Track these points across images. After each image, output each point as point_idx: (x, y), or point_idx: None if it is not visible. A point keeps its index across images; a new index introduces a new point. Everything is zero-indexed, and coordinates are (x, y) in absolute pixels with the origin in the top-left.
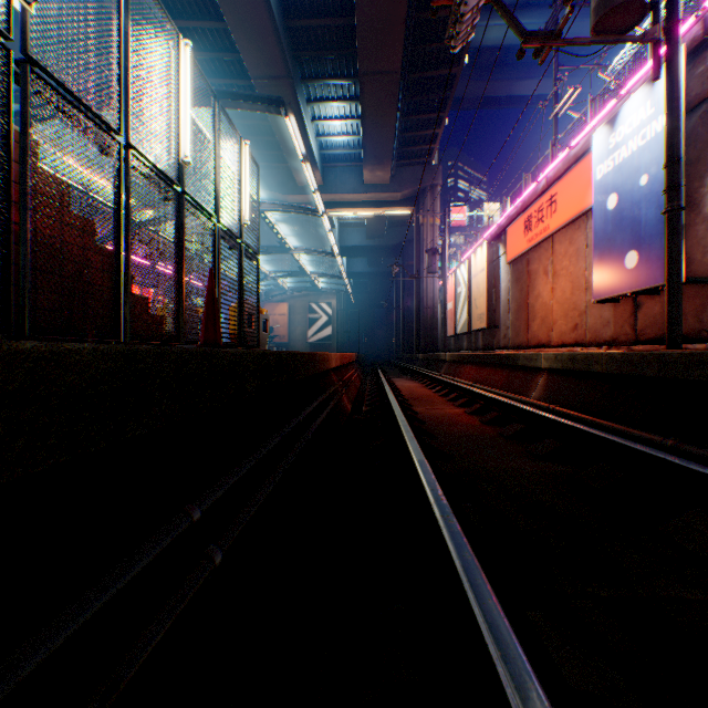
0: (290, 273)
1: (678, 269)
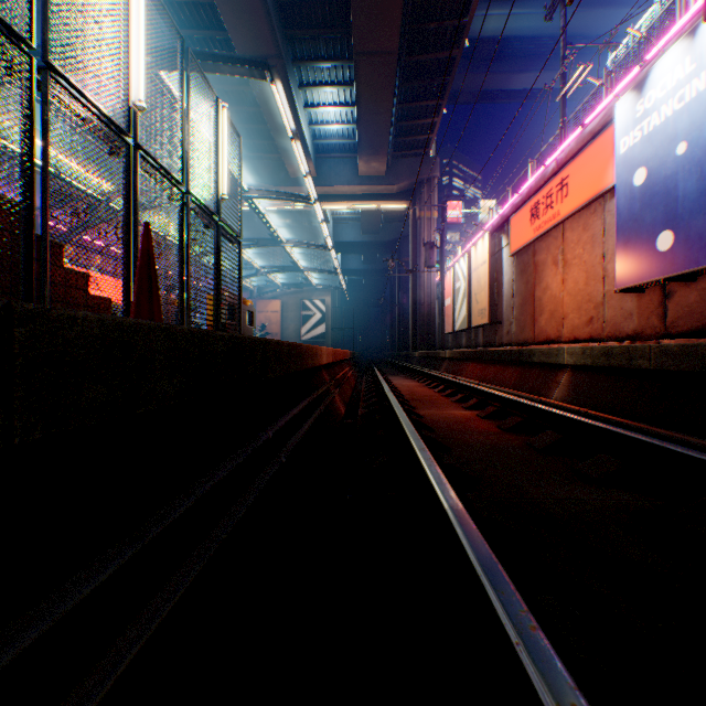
0: (282, 268)
1: None
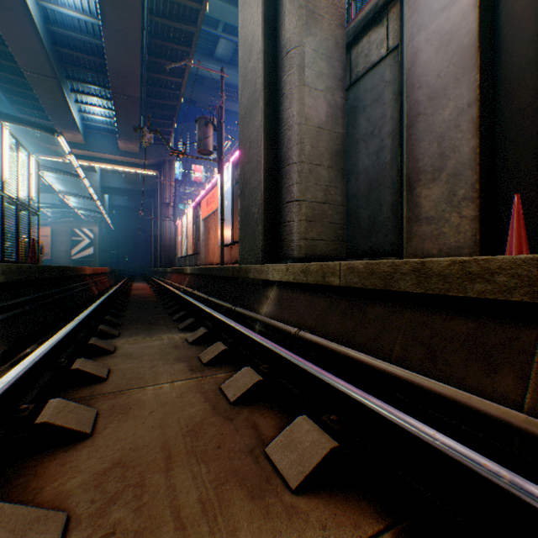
0: (55, 205)
1: (224, 239)
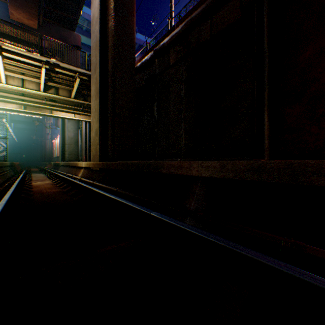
0: None
1: None
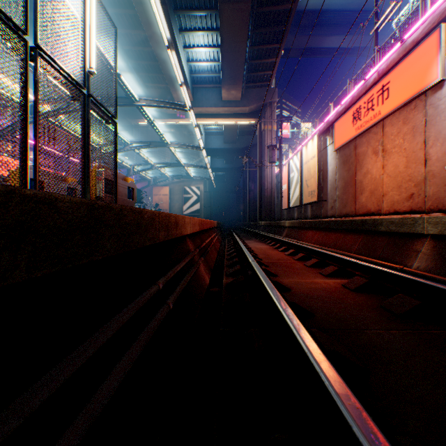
0: (169, 164)
1: None
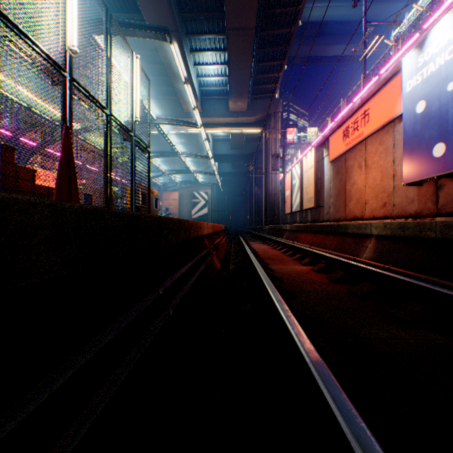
0: (179, 171)
1: None
